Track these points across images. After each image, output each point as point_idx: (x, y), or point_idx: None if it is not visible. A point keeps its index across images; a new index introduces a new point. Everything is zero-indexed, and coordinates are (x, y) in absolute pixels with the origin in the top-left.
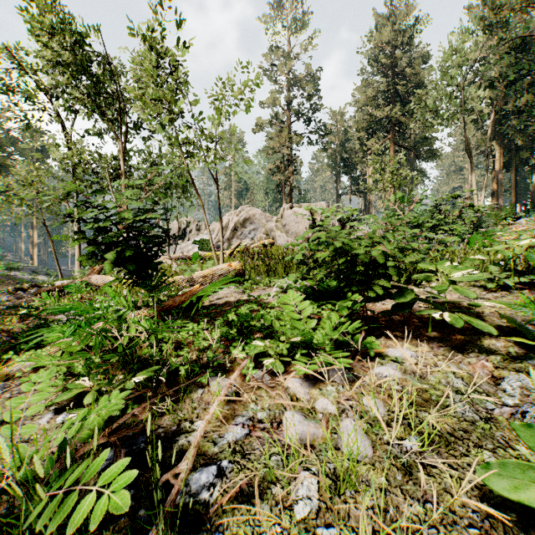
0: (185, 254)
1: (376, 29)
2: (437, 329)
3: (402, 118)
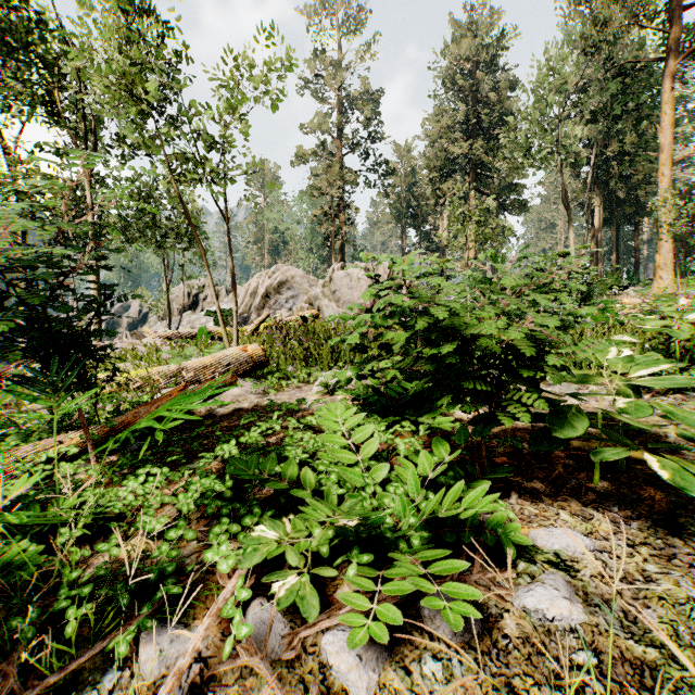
0: (187, 330)
1: (453, 40)
2: (606, 474)
3: (485, 156)
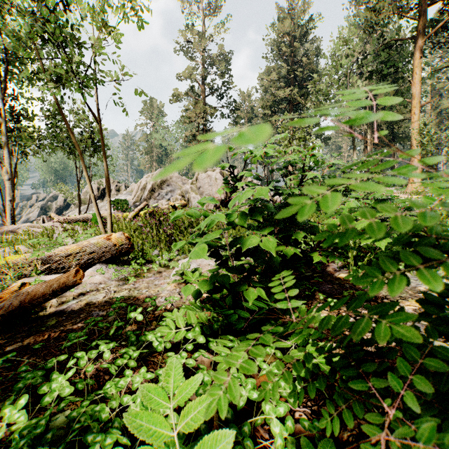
0: (84, 215)
1: (278, 23)
2: None
3: (300, 99)
